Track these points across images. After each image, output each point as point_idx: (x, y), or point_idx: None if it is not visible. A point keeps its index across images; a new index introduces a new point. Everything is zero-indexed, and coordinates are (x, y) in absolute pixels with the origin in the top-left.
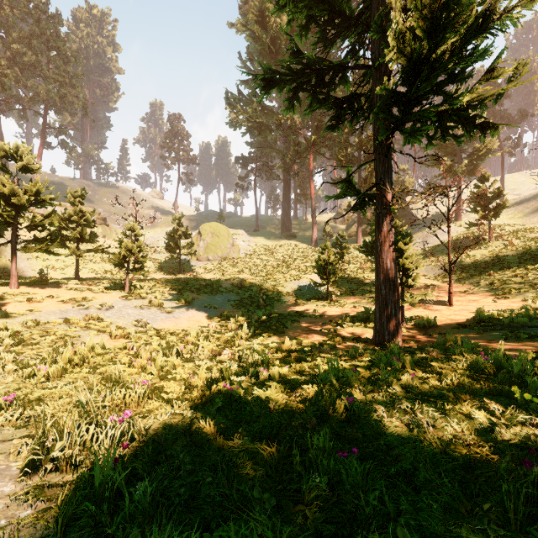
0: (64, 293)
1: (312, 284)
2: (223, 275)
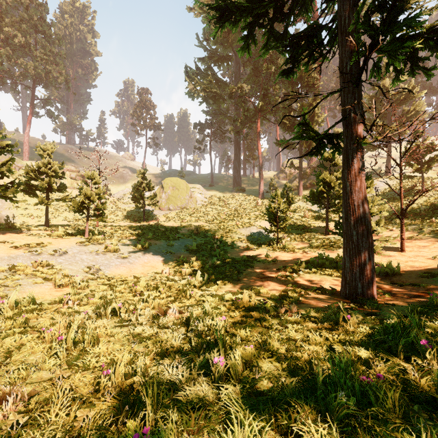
0: (21, 239)
1: (262, 230)
2: (181, 222)
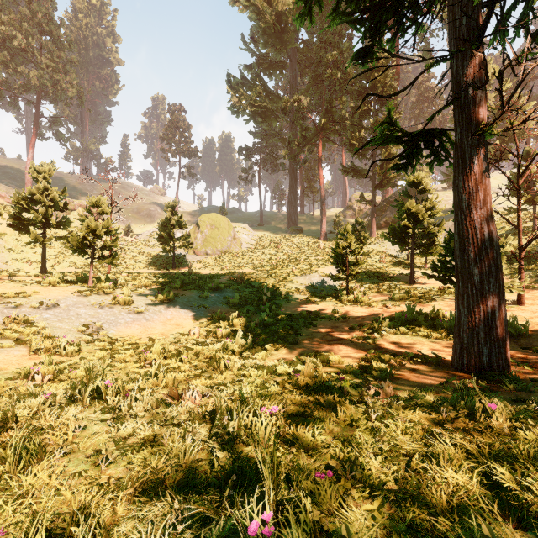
0: None
1: (326, 279)
2: (221, 270)
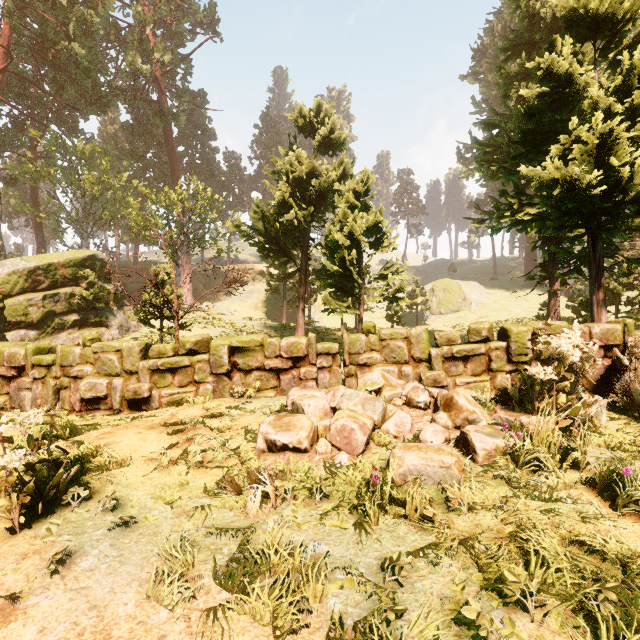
0: None
1: None
2: (454, 327)
